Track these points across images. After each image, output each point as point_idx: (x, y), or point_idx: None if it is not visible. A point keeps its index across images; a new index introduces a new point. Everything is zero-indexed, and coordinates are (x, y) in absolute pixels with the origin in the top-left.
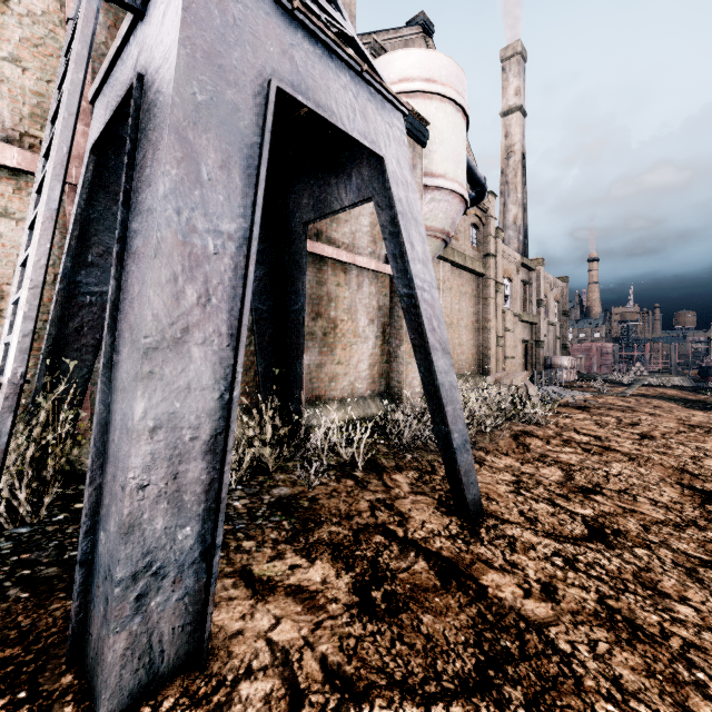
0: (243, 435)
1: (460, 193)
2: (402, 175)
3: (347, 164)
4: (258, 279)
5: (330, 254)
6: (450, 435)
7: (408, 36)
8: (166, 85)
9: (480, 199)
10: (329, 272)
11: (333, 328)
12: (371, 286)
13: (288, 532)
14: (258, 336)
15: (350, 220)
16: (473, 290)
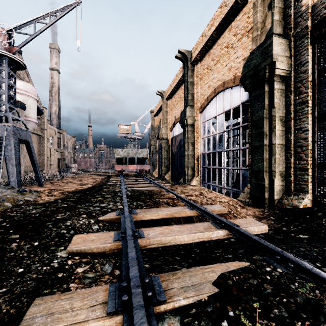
0: None
1: (35, 122)
2: (31, 141)
3: None
4: None
5: None
6: (39, 175)
7: None
8: (11, 142)
9: (41, 115)
10: None
11: None
12: None
13: None
14: None
15: None
16: (37, 141)
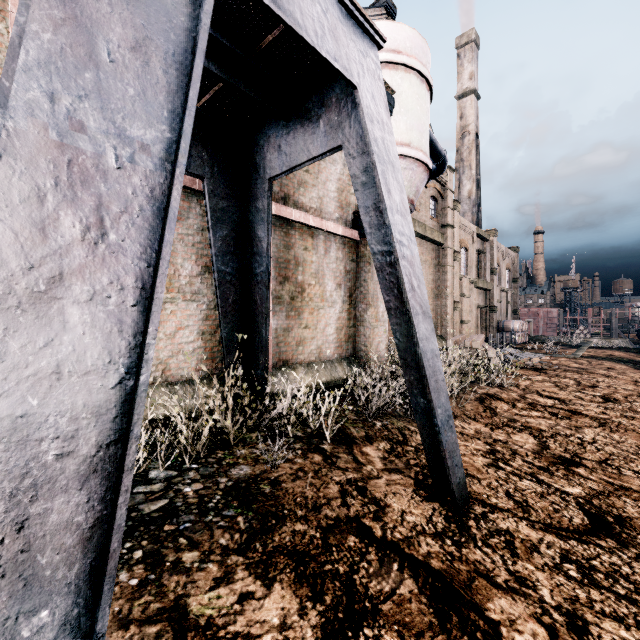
0: (206, 402)
1: (424, 161)
2: (377, 112)
3: (314, 110)
4: (221, 239)
5: (298, 218)
6: (433, 412)
7: (373, 16)
8: None
9: (440, 172)
10: (297, 236)
11: (300, 292)
12: (338, 251)
13: (243, 534)
14: (221, 299)
15: (318, 185)
16: (432, 259)
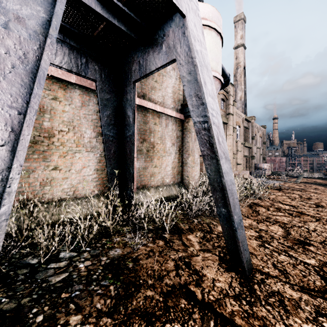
0: None
1: (219, 78)
2: (197, 35)
3: (159, 39)
4: (106, 116)
5: (151, 106)
6: (232, 218)
7: None
8: None
9: (226, 85)
10: (150, 116)
11: (152, 148)
12: (172, 125)
13: (112, 299)
14: (107, 151)
15: (162, 89)
16: None
